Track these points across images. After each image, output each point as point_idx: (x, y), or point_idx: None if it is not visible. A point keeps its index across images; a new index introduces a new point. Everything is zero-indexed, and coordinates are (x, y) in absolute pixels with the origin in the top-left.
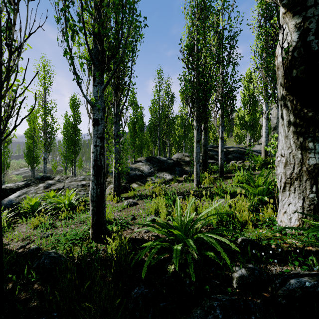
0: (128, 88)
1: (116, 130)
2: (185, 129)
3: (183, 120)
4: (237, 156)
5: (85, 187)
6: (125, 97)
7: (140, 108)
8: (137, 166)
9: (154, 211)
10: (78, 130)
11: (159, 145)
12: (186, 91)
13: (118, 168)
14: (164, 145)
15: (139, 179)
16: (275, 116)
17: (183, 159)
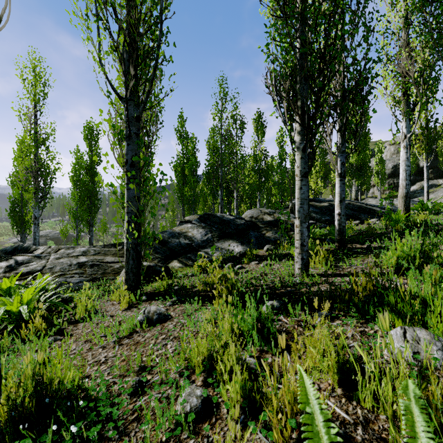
0: (155, 64)
1: (130, 153)
2: (261, 174)
3: (258, 161)
4: (349, 213)
5: (83, 269)
6: (149, 83)
7: (192, 140)
8: (183, 230)
9: (203, 358)
10: (96, 175)
11: (221, 197)
12: (270, 94)
13: (132, 232)
14: (229, 198)
15: (186, 252)
16: (390, 158)
17: (260, 219)
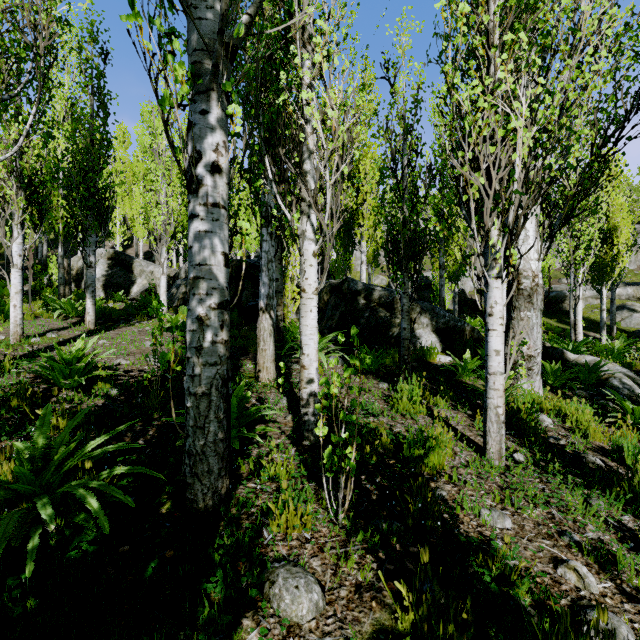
0: None
1: None
2: None
3: None
4: None
5: None
6: None
7: None
8: None
9: None
10: None
11: None
12: None
13: None
14: None
15: None
16: None
17: None
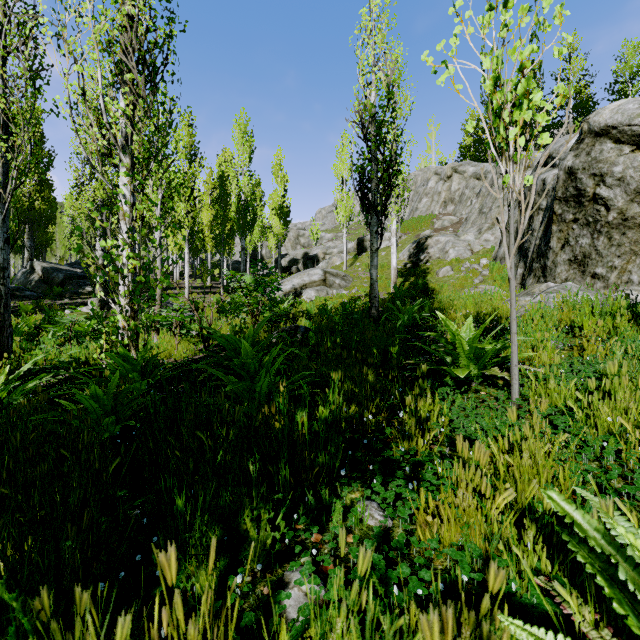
0: None
1: None
2: None
3: None
4: None
5: None
6: None
7: None
8: None
9: None
10: None
11: None
12: None
13: None
14: None
15: None
16: None
17: None
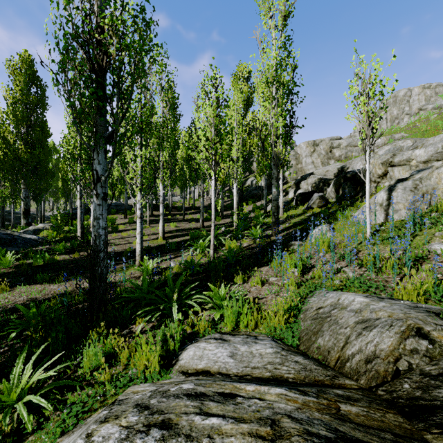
0: None
1: None
2: None
3: None
4: None
5: None
6: None
7: None
8: None
9: None
10: None
11: None
12: None
13: None
14: None
15: None
16: None
17: None
